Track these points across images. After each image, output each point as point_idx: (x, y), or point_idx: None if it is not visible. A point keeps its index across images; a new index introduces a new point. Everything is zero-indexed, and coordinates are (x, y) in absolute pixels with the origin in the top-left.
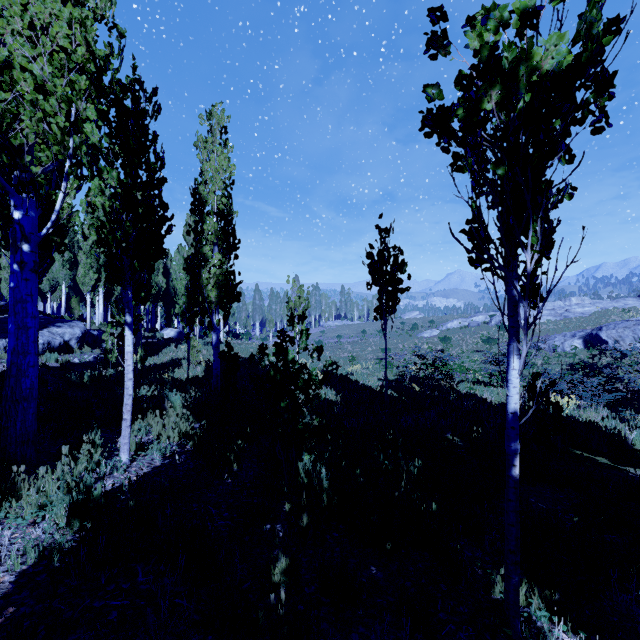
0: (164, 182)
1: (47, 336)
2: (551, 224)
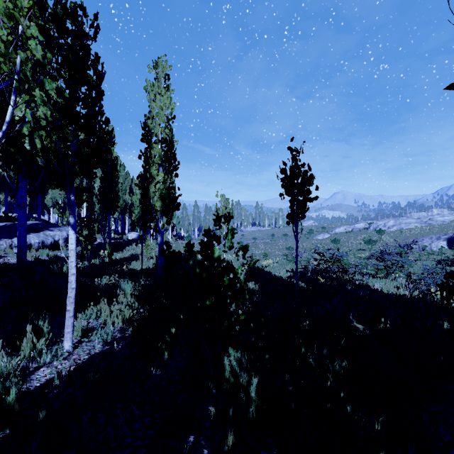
0: (102, 95)
1: (42, 237)
2: None
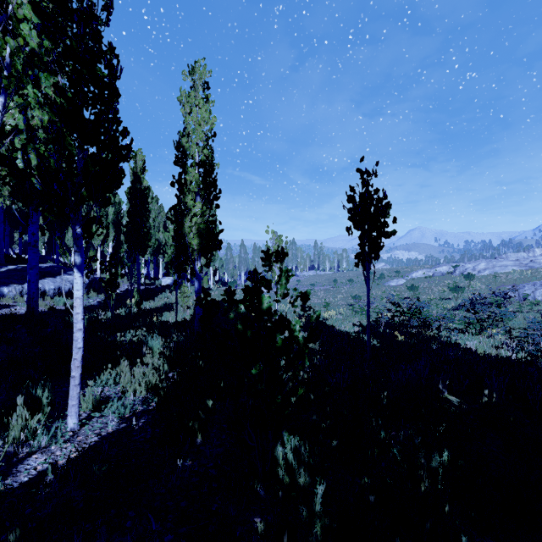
0: (115, 94)
1: (58, 282)
2: None
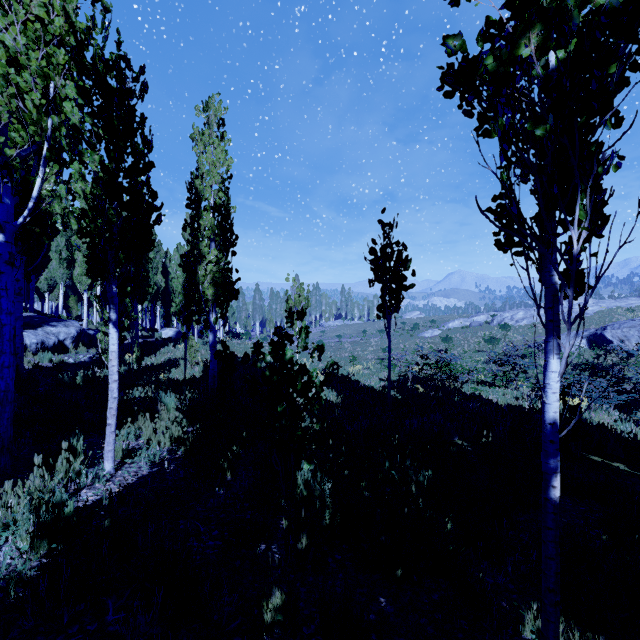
0: (151, 167)
1: (41, 335)
2: (604, 194)
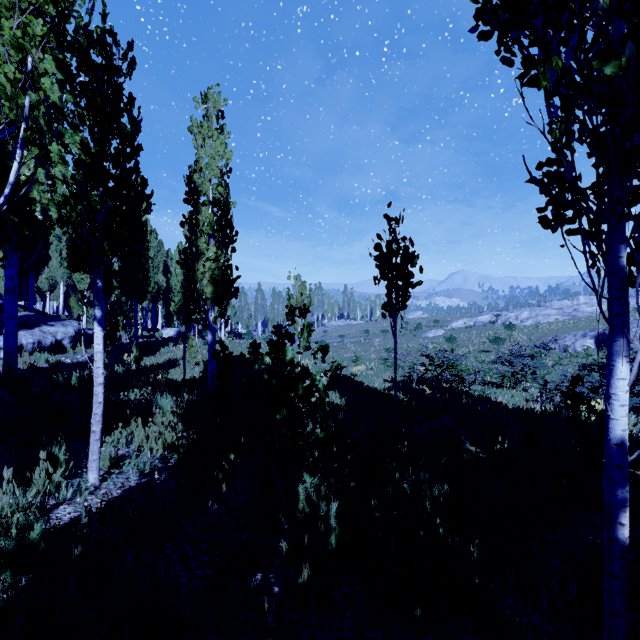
0: (139, 150)
1: (38, 335)
2: None
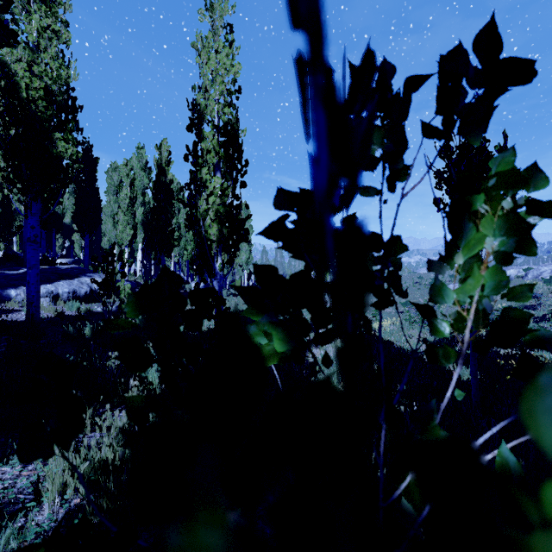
0: None
1: (75, 285)
2: None
